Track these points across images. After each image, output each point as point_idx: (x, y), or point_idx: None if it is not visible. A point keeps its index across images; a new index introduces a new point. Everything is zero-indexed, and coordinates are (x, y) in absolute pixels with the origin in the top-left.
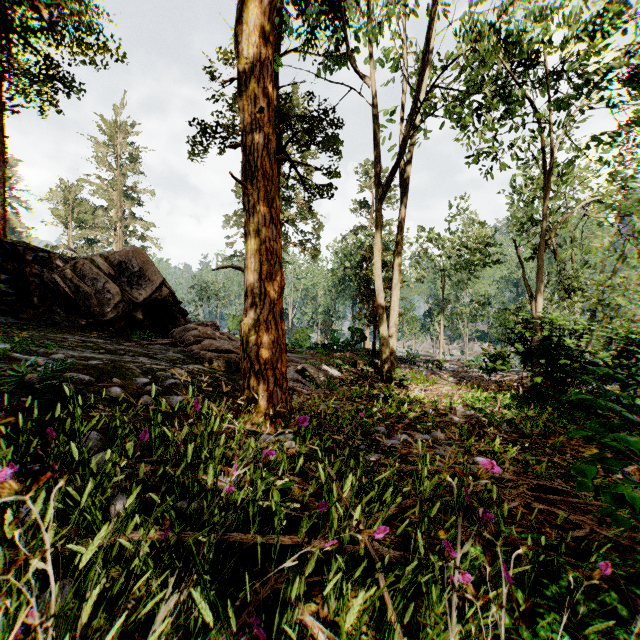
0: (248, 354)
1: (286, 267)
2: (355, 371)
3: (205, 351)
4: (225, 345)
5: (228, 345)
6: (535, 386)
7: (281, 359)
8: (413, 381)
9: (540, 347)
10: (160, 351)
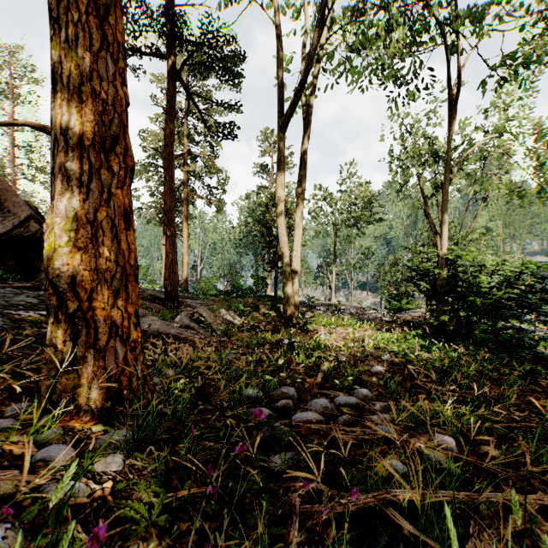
0: (51, 280)
1: (194, 223)
2: (257, 315)
3: None
4: None
5: None
6: (441, 325)
7: (126, 291)
8: (317, 324)
9: (446, 285)
10: (5, 295)
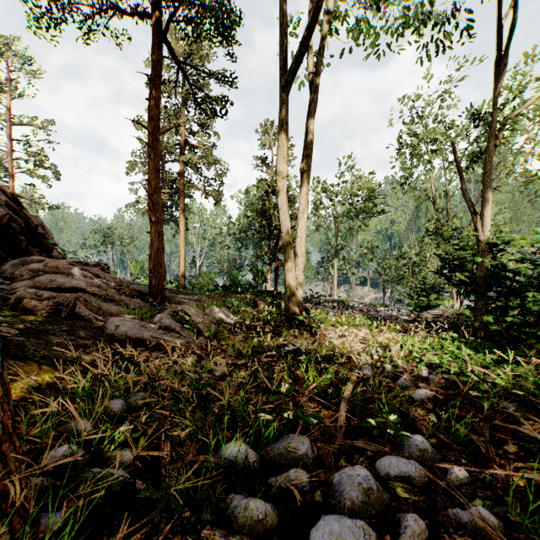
0: None
1: (194, 218)
2: (254, 313)
3: (34, 289)
4: (74, 281)
5: (79, 281)
6: (482, 327)
7: None
8: (326, 324)
9: (489, 276)
10: None
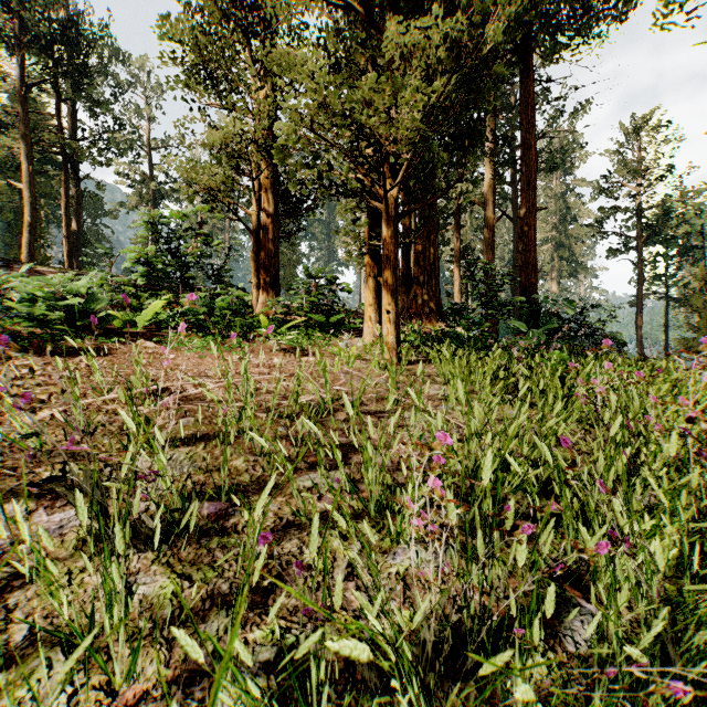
0: None
1: None
2: None
3: None
4: None
5: None
6: None
7: None
8: None
9: None
10: None
